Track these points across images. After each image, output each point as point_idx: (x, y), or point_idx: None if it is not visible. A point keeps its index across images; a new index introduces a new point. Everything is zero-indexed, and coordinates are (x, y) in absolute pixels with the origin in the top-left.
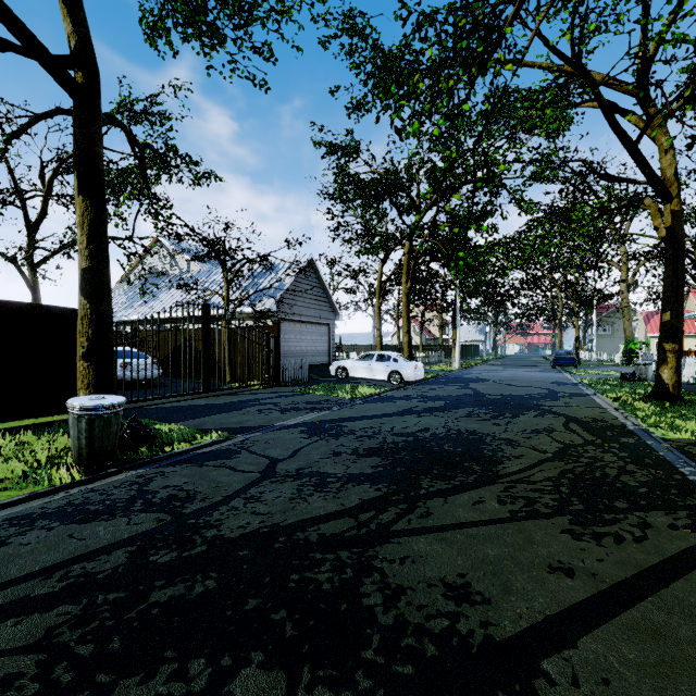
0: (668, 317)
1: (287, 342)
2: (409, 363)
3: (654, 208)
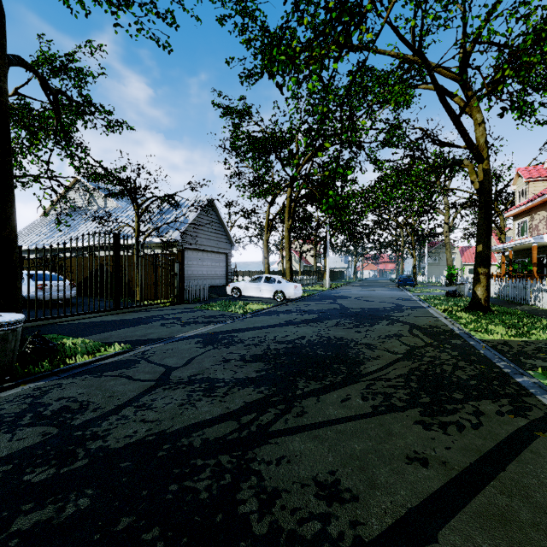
0: (481, 248)
1: (191, 267)
2: (290, 284)
3: (470, 167)
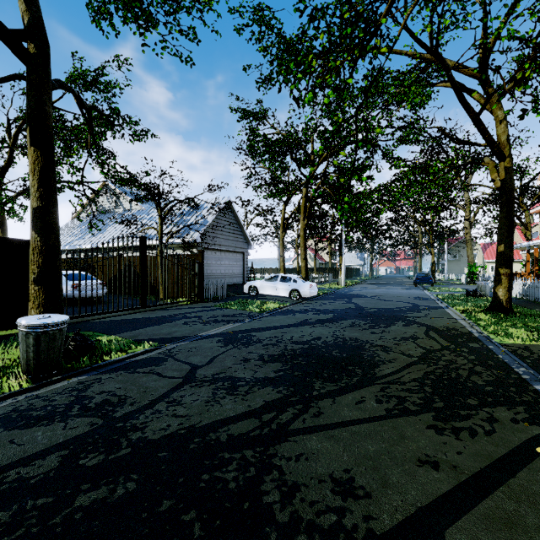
0: (502, 248)
1: (210, 266)
2: (305, 283)
3: (491, 165)
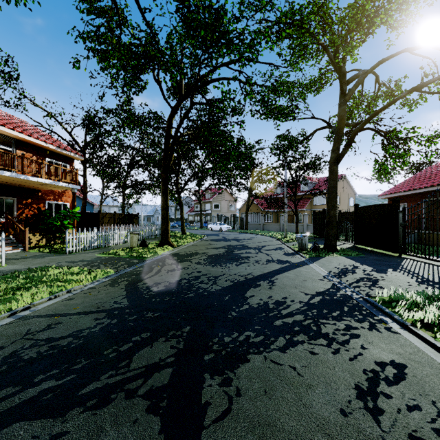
0: None
1: None
2: None
3: None
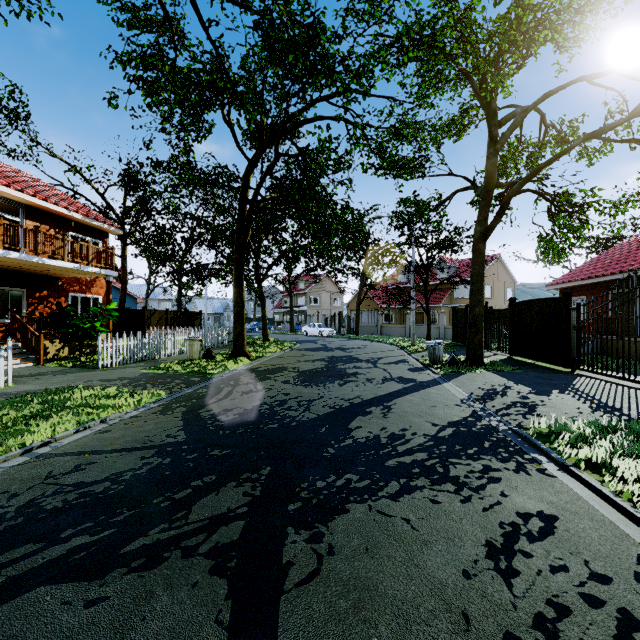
0: None
1: None
2: None
3: None
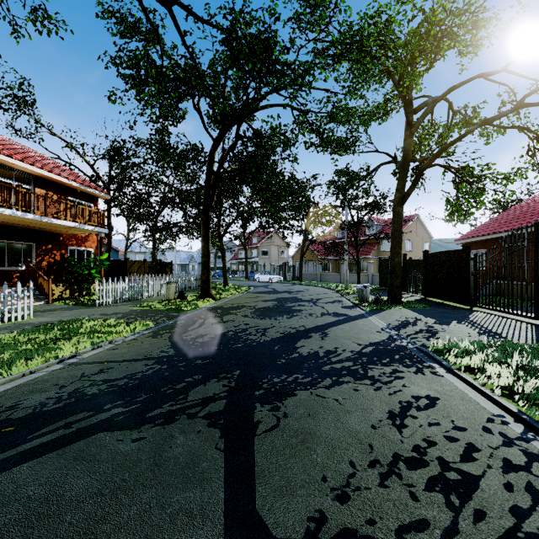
0: None
1: None
2: None
3: None
